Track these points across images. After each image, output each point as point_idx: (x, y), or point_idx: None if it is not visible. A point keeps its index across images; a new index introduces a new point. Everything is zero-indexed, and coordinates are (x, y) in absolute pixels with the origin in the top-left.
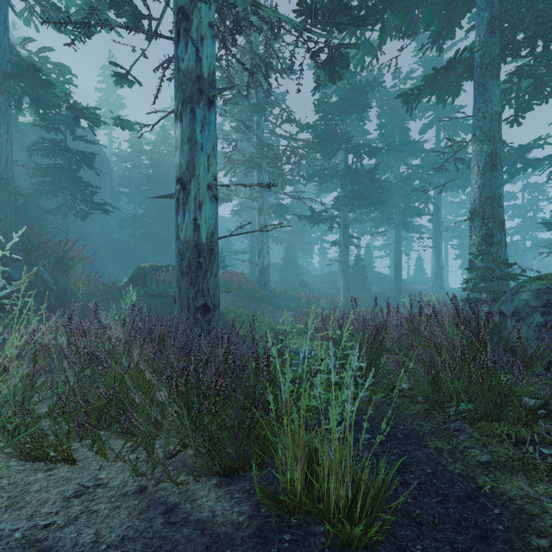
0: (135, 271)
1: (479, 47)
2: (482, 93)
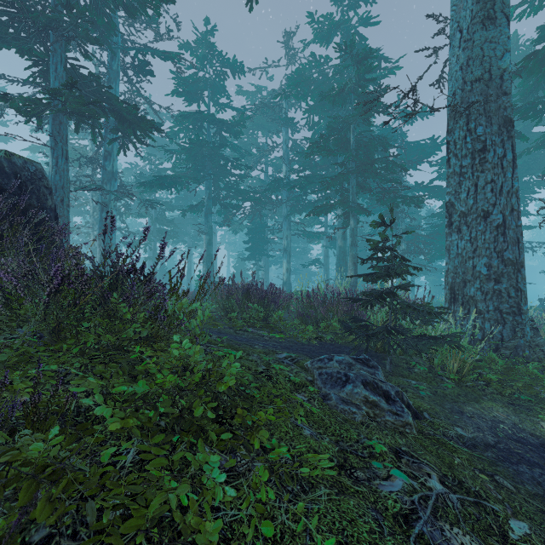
0: None
1: (206, 201)
2: (207, 218)
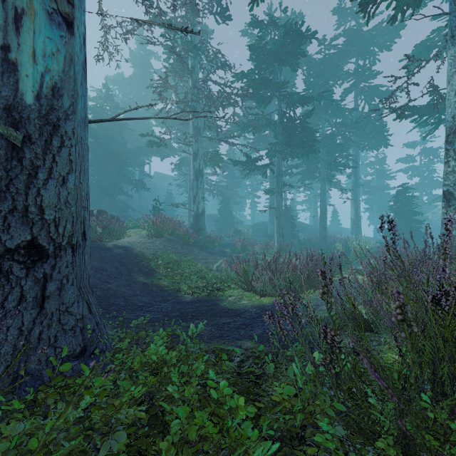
0: None
1: None
2: None
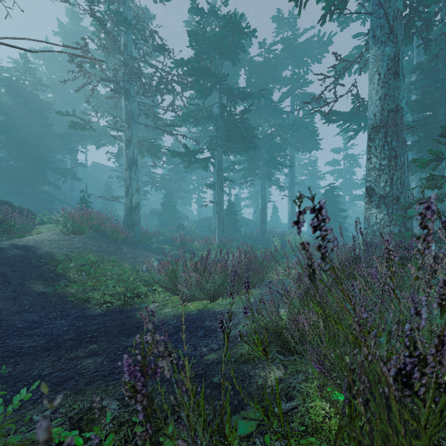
0: None
1: None
2: None
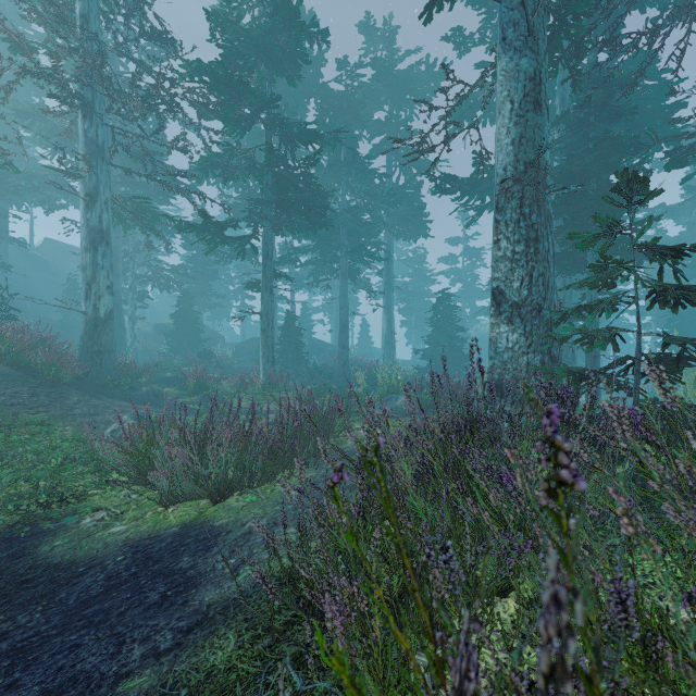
0: None
1: None
2: None
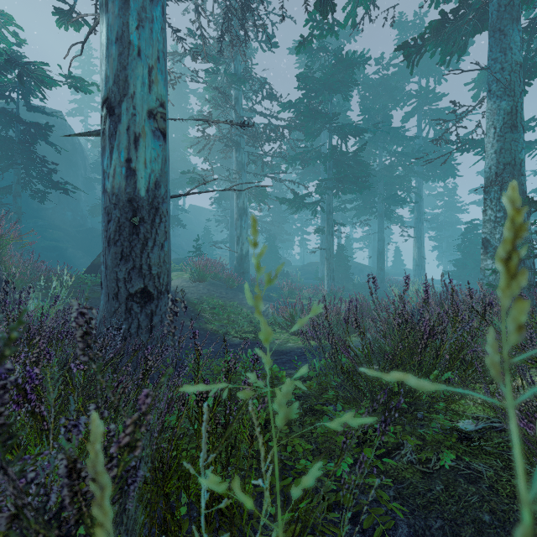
0: (97, 257)
1: None
2: (499, 40)
